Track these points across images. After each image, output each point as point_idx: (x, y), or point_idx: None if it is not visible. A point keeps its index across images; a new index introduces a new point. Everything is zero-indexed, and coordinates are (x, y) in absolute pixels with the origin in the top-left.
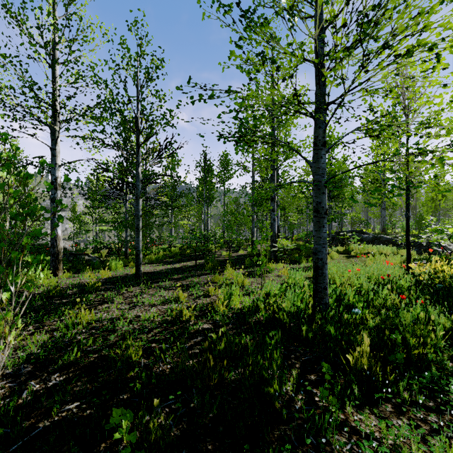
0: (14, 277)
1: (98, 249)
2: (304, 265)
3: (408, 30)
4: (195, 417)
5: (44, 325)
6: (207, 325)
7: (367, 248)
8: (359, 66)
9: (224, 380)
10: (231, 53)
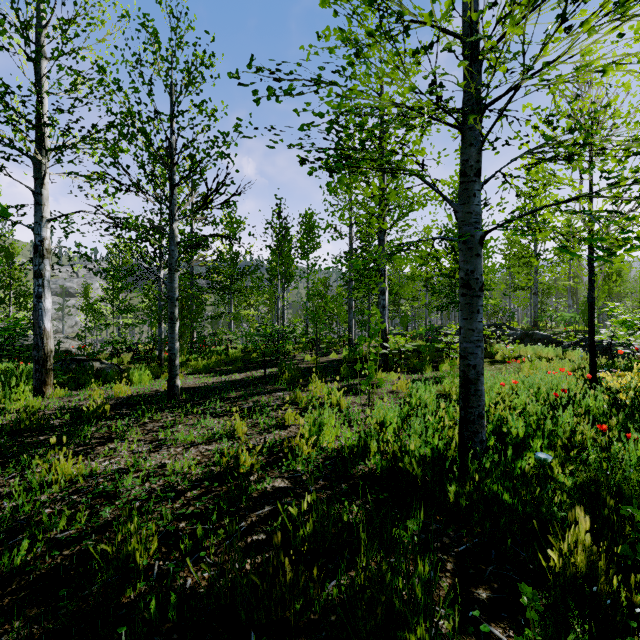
0: None
1: (117, 352)
2: (428, 374)
3: None
4: None
5: None
6: (281, 482)
7: (519, 350)
8: (558, 15)
9: (314, 607)
10: (323, 1)
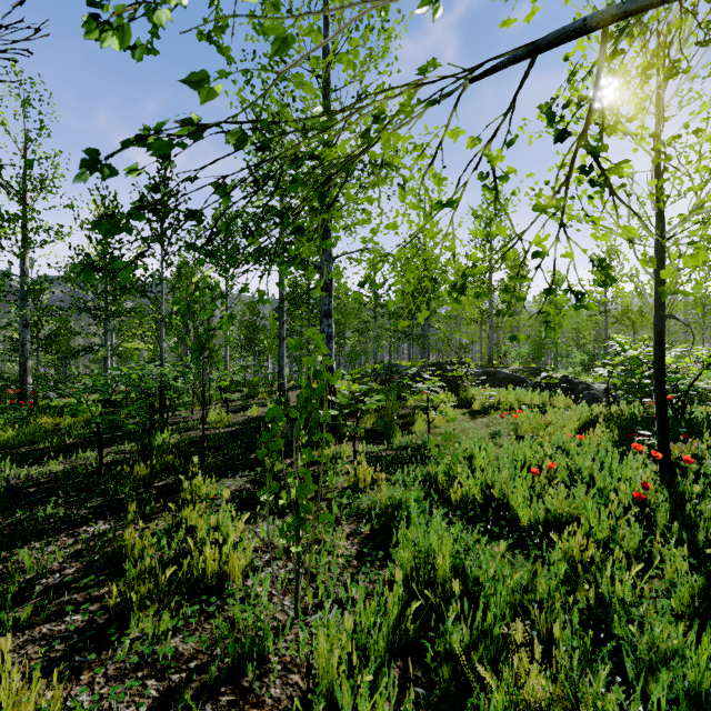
0: None
1: None
2: (398, 443)
3: None
4: None
5: None
6: None
7: (498, 395)
8: None
9: None
10: None
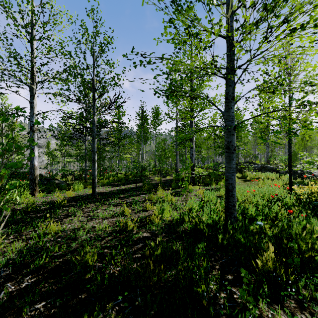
0: (1, 197)
1: (65, 175)
2: (214, 186)
3: (302, 9)
4: (139, 314)
5: (22, 235)
6: (146, 234)
7: (258, 175)
8: (264, 37)
9: (161, 280)
10: (164, 28)
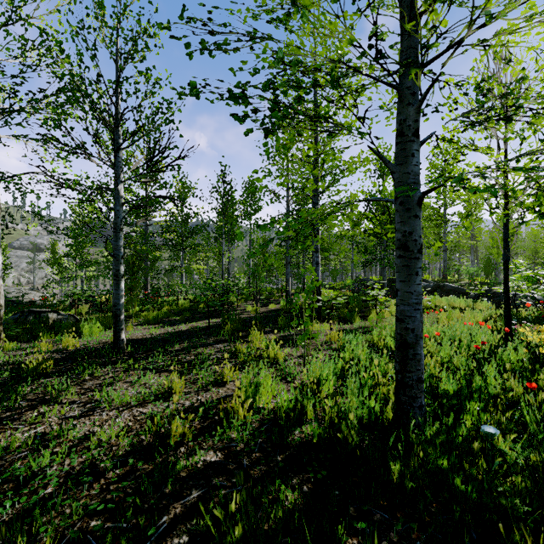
0: None
1: (75, 304)
2: (357, 324)
3: None
4: None
5: None
6: (214, 455)
7: (434, 301)
8: None
9: None
10: None
